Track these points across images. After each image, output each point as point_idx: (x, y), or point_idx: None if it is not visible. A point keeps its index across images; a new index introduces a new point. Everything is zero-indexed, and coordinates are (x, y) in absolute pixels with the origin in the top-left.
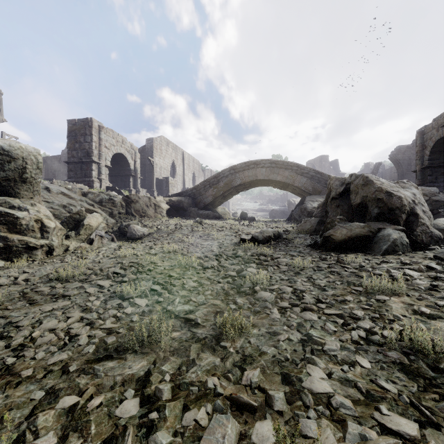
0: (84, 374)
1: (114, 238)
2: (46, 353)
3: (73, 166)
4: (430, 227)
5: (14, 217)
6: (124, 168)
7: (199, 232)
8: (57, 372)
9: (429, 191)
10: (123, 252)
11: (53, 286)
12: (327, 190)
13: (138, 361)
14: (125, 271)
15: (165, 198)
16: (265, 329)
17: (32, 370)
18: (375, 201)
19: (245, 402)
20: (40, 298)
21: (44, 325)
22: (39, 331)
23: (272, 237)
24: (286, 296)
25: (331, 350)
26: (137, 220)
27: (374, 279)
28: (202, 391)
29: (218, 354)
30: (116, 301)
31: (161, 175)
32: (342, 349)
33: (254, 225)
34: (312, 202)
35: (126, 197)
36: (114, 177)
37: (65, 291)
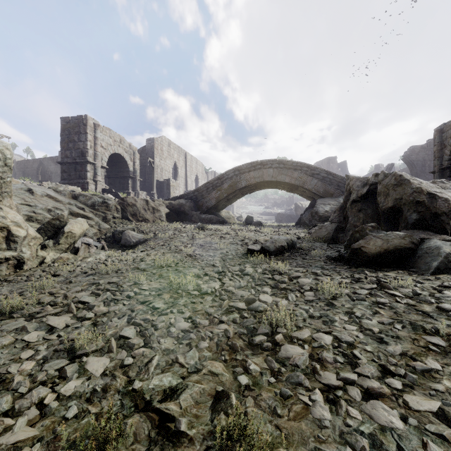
0: None
1: (104, 247)
2: None
3: (66, 166)
4: None
5: None
6: (122, 169)
7: (200, 239)
8: None
9: None
10: (104, 267)
11: None
12: (346, 192)
13: None
14: (97, 298)
15: (165, 201)
16: None
17: None
18: (413, 204)
19: None
20: None
21: None
22: None
23: (286, 248)
24: (327, 357)
25: None
26: (133, 226)
27: None
28: None
29: None
30: (58, 363)
31: (162, 177)
32: None
33: (261, 231)
34: (324, 206)
35: (122, 200)
36: (111, 179)
37: None
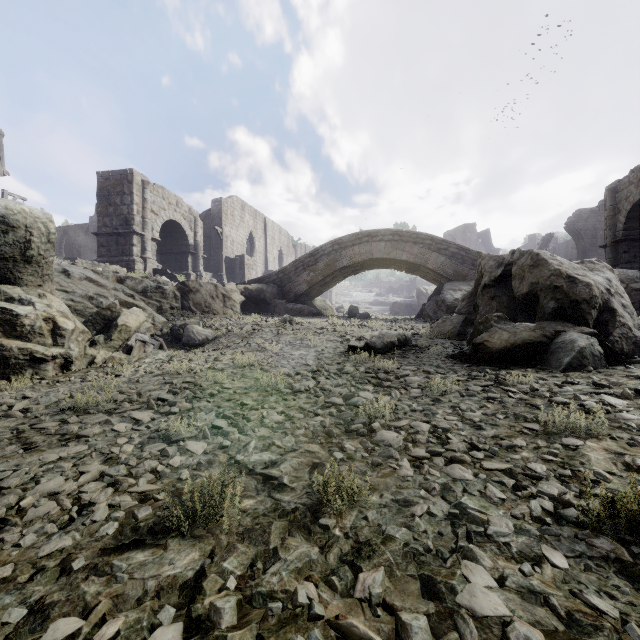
0: (97, 575)
1: (163, 345)
2: (38, 536)
3: (105, 239)
4: (633, 329)
5: (13, 314)
6: (179, 242)
7: (288, 335)
8: (52, 570)
9: (627, 275)
10: (174, 366)
11: (65, 419)
12: (477, 274)
13: (185, 551)
14: (176, 396)
15: (238, 286)
16: (390, 495)
17: (13, 566)
18: (551, 290)
19: (361, 636)
20: (42, 440)
21: (42, 485)
22: (33, 496)
23: (397, 344)
24: (421, 438)
25: (500, 535)
26: (197, 319)
27: (559, 411)
28: (288, 610)
29: (315, 539)
30: (157, 445)
31: (233, 252)
32: (517, 533)
33: (368, 326)
34: (453, 292)
35: (182, 284)
36: (164, 255)
37: (82, 428)
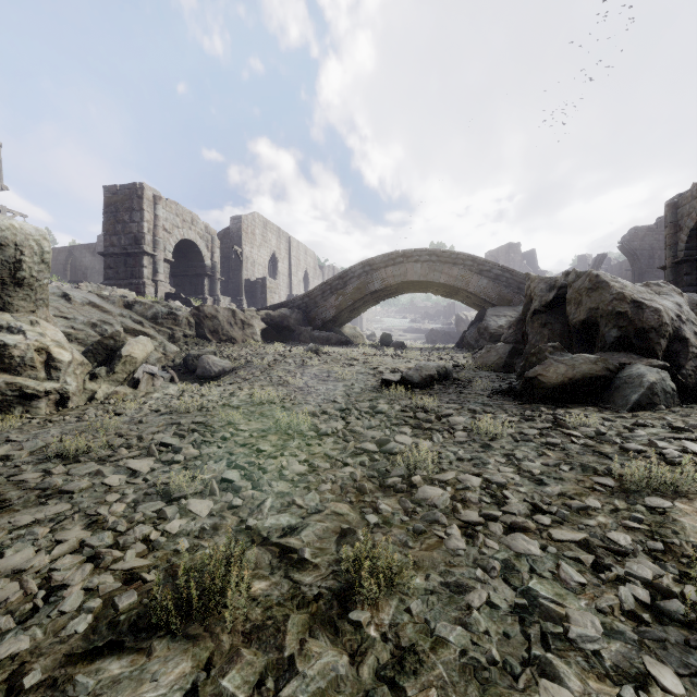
0: (54, 696)
1: (174, 378)
2: None
3: (112, 260)
4: None
5: None
6: (195, 263)
7: (313, 367)
8: None
9: (691, 299)
10: (183, 403)
11: (50, 469)
12: (525, 298)
13: (174, 659)
14: (182, 440)
15: (259, 312)
16: (438, 577)
17: None
18: (613, 317)
19: None
20: (18, 496)
21: (6, 560)
22: None
23: (436, 377)
24: (472, 497)
25: (586, 640)
26: (213, 348)
27: (638, 464)
28: None
29: (343, 642)
30: (154, 504)
31: (254, 274)
32: (608, 636)
33: (403, 356)
34: (497, 318)
35: (196, 310)
36: (178, 277)
37: (67, 480)
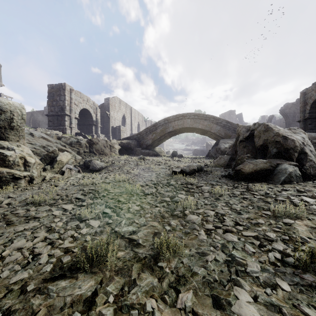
0: (40, 294)
1: (80, 170)
2: (10, 271)
3: (51, 118)
4: None
5: (4, 155)
6: (88, 119)
7: (142, 165)
8: (16, 291)
9: (311, 135)
10: (84, 181)
11: (28, 209)
12: (236, 135)
13: (87, 280)
14: (85, 197)
15: (118, 141)
16: (195, 250)
17: None
18: (274, 143)
19: None
20: (16, 219)
21: (14, 244)
22: (9, 250)
23: (196, 170)
24: (210, 219)
25: (253, 272)
26: (97, 157)
27: (281, 205)
28: (141, 314)
29: (155, 274)
30: (75, 222)
31: (115, 124)
32: (262, 271)
33: (182, 161)
34: (224, 144)
35: (89, 140)
36: (81, 126)
37: (37, 213)
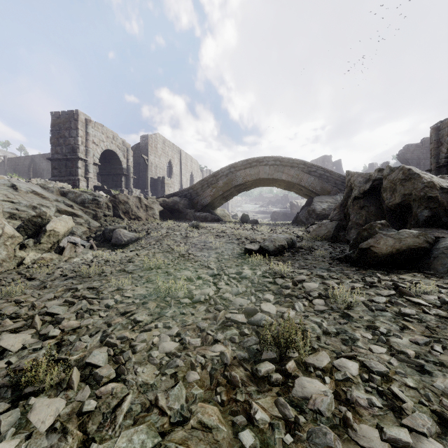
0: None
1: (93, 246)
2: None
3: (57, 163)
4: None
5: None
6: (115, 166)
7: (194, 238)
8: None
9: None
10: (86, 269)
11: None
12: (346, 188)
13: None
14: (70, 308)
15: (158, 199)
16: None
17: None
18: (424, 200)
19: None
20: None
21: None
22: None
23: (286, 247)
24: (359, 397)
25: None
26: (124, 224)
27: None
28: None
29: None
30: None
31: (156, 174)
32: None
33: (258, 230)
34: (321, 204)
35: (113, 197)
36: (104, 176)
37: None
